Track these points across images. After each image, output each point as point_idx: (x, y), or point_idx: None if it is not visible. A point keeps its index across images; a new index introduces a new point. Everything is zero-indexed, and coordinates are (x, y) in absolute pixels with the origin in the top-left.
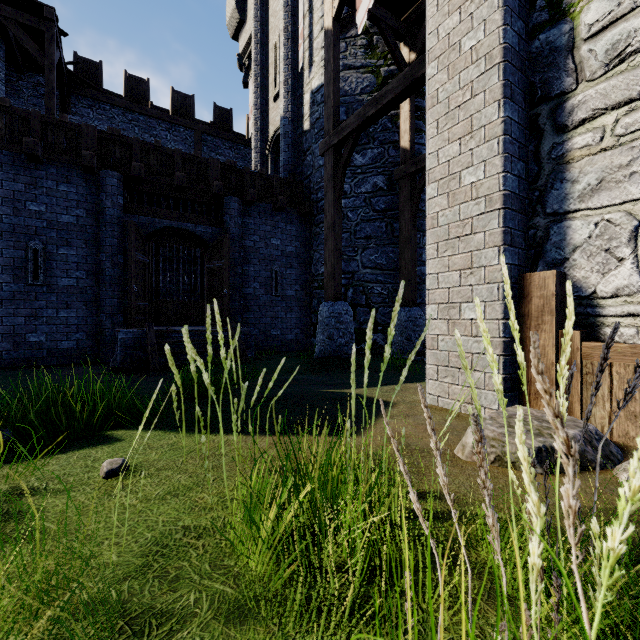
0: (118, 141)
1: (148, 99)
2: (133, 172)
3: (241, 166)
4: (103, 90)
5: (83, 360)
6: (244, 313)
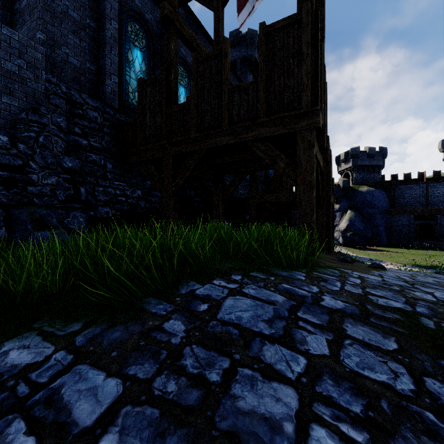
0: (412, 209)
1: (410, 178)
2: (416, 215)
3: (441, 208)
4: (398, 180)
5: (407, 245)
6: (441, 238)
